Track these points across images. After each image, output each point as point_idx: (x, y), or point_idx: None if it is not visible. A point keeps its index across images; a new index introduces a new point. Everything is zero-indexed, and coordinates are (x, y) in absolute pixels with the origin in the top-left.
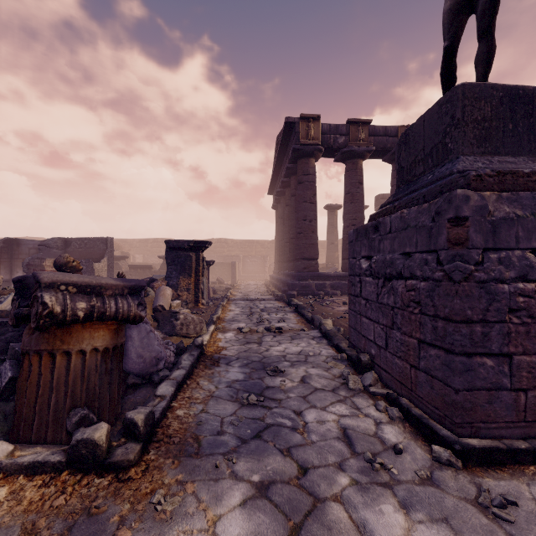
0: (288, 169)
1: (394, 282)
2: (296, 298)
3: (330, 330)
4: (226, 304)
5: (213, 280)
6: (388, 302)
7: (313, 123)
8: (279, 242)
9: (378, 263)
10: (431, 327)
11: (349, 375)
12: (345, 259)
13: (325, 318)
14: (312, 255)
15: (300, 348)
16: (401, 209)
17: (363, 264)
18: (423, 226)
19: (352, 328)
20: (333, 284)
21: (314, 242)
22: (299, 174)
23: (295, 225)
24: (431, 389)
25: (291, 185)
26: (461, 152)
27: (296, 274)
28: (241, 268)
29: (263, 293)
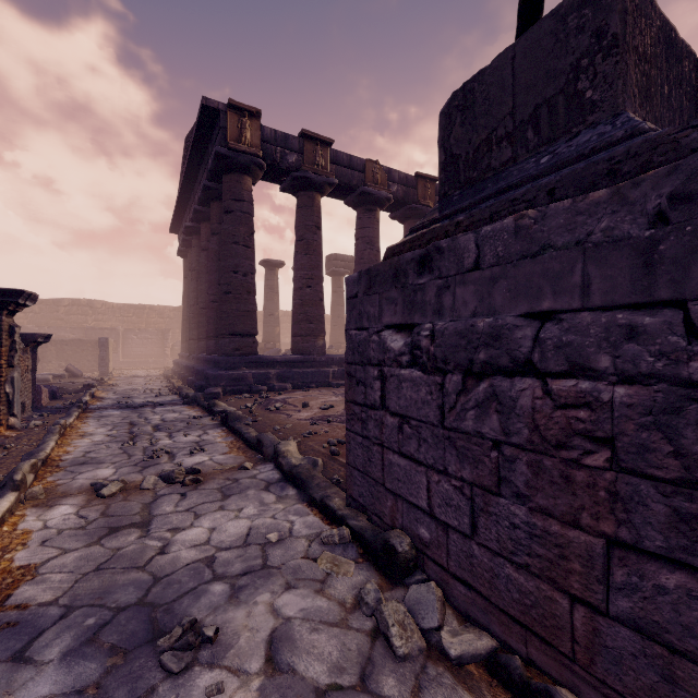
0: (206, 189)
1: (502, 383)
2: (223, 399)
3: (299, 466)
4: (76, 420)
5: (62, 371)
6: (478, 429)
7: (250, 120)
8: (190, 308)
9: (444, 338)
10: (664, 509)
11: (384, 606)
12: (297, 335)
13: (281, 437)
14: (248, 329)
15: (245, 524)
16: (478, 227)
17: (389, 340)
18: (611, 241)
19: (356, 470)
20: (281, 373)
21: (251, 308)
22: (226, 197)
23: (218, 281)
24: (663, 680)
25: (211, 216)
26: (623, 104)
27: (222, 359)
28: (121, 349)
29: (160, 392)
